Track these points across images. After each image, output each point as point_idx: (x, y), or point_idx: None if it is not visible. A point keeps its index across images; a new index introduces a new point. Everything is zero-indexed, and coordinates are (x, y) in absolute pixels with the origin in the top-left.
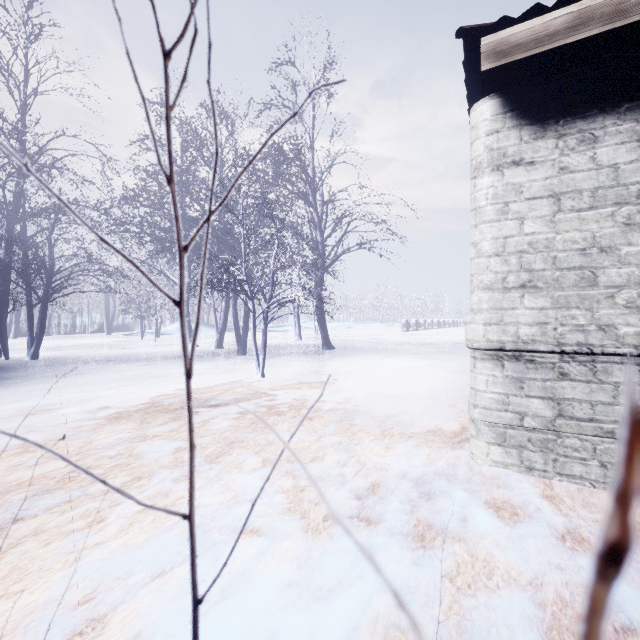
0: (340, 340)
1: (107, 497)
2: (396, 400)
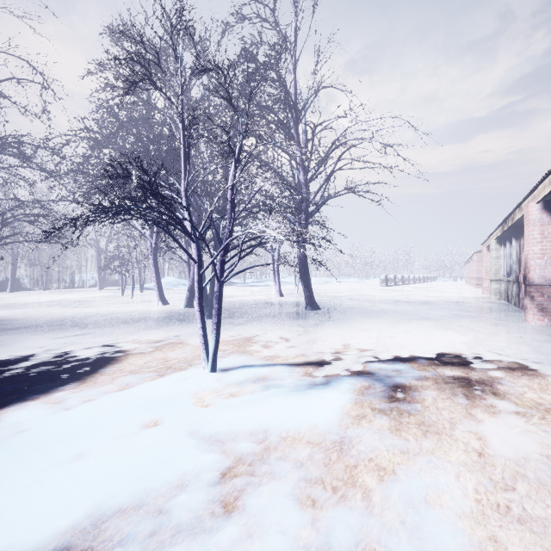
0: (322, 297)
1: None
2: None
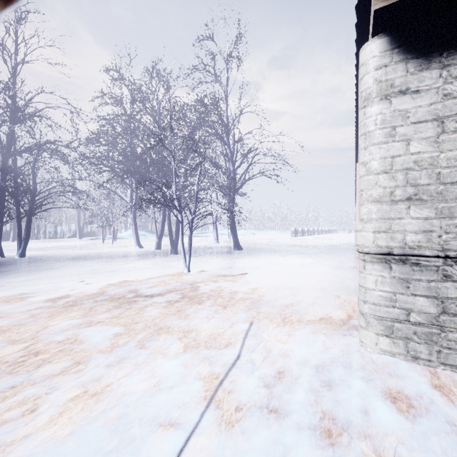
0: (247, 243)
1: (46, 383)
2: (292, 291)
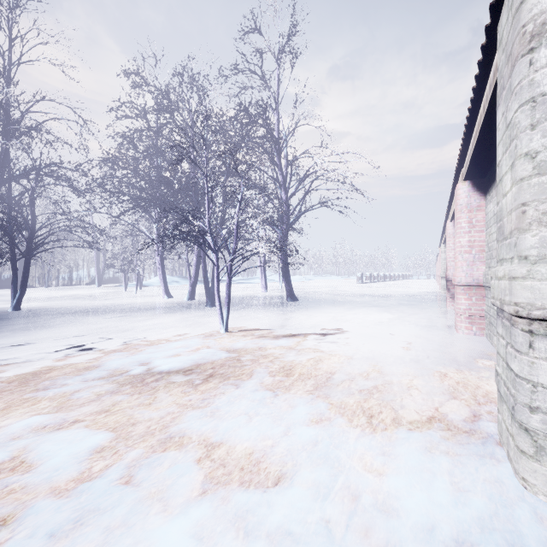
0: (303, 292)
1: None
2: (373, 365)
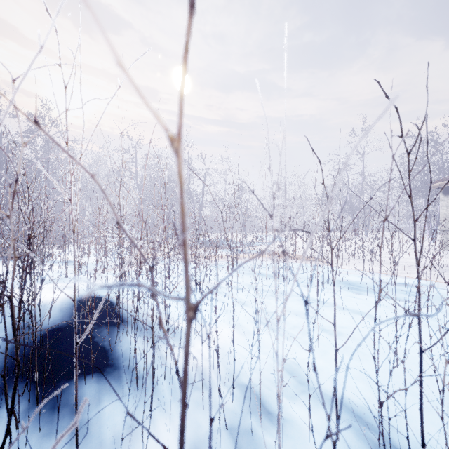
0: None
1: None
2: None
